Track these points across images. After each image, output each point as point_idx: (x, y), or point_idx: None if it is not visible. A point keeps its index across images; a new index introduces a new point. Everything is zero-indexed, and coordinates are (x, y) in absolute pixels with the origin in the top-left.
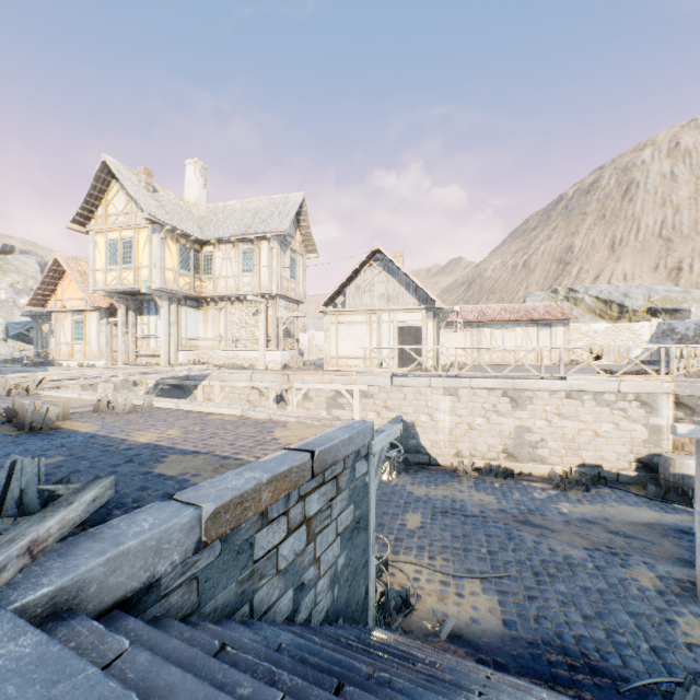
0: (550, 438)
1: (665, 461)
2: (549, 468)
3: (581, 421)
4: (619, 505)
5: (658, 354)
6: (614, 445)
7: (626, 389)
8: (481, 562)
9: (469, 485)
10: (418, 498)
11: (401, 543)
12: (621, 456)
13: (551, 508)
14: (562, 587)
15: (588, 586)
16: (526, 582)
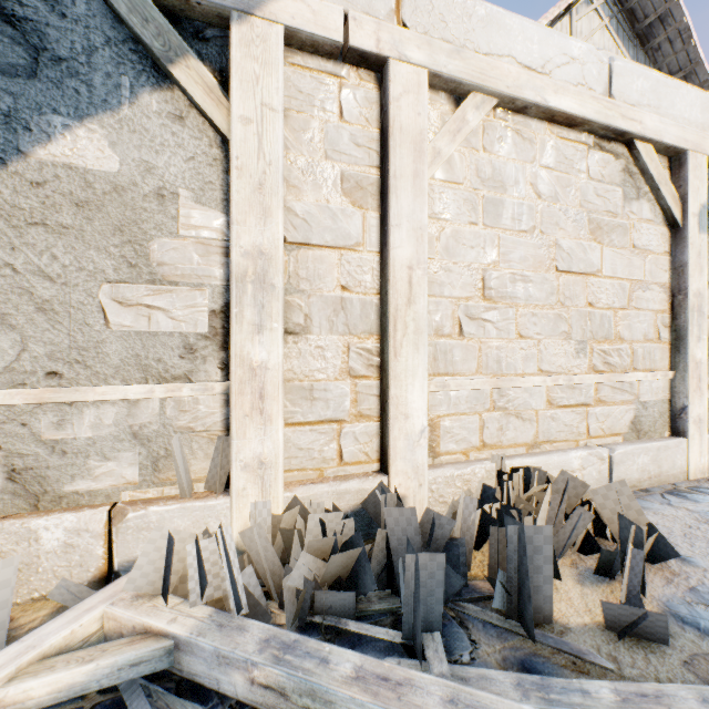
0: None
1: None
2: None
3: None
4: None
5: None
6: None
7: None
8: None
9: None
10: None
11: None
12: None
13: None
14: None
15: None
16: None
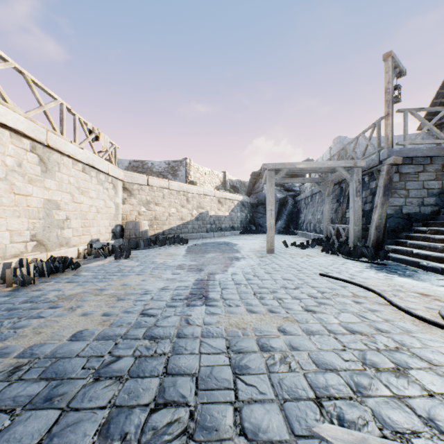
0: (74, 215)
1: (136, 224)
2: (77, 250)
3: (91, 197)
4: (159, 253)
5: (115, 151)
6: (105, 220)
7: (111, 172)
8: (317, 282)
9: (77, 284)
10: (129, 321)
11: (364, 324)
12: (107, 229)
13: (166, 262)
14: (307, 266)
15: (294, 263)
16: (320, 272)
